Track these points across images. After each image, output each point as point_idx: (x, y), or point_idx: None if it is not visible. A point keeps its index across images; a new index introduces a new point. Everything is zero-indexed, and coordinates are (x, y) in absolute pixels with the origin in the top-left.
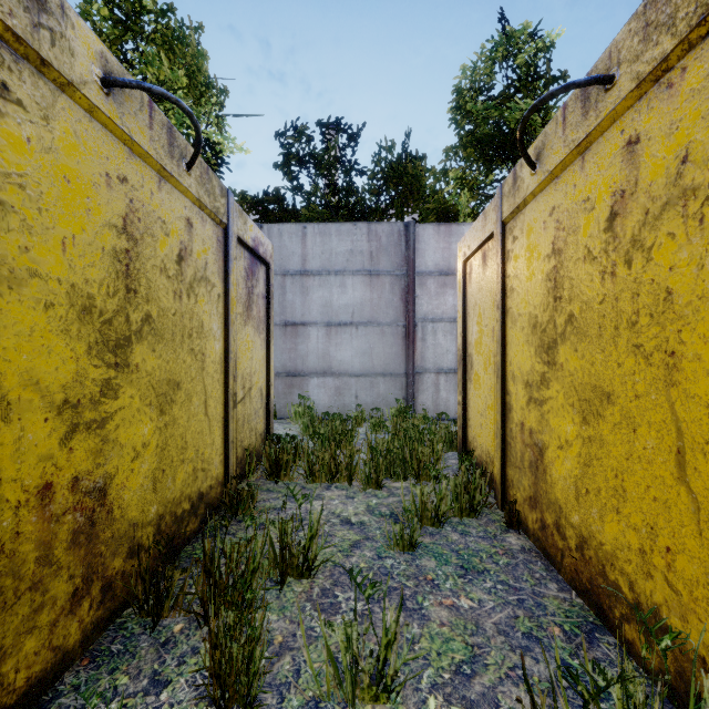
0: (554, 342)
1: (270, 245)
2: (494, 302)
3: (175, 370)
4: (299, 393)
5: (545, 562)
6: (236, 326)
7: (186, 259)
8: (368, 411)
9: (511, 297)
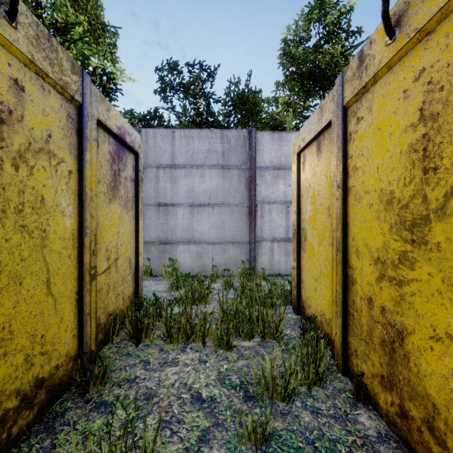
0: (423, 219)
1: (139, 137)
2: (332, 183)
3: None
4: (169, 257)
5: None
6: (96, 203)
7: (11, 124)
8: (221, 270)
9: (354, 176)
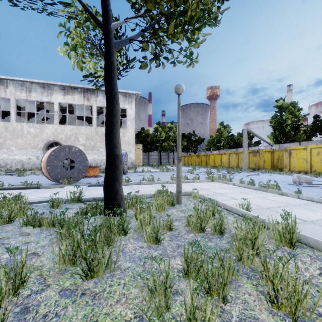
0: None
1: None
2: None
3: (281, 161)
4: None
5: None
6: None
7: (282, 155)
8: None
9: None
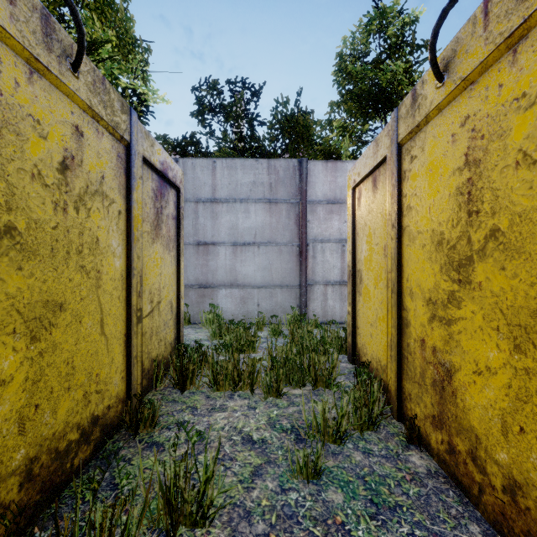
0: (468, 260)
1: (180, 171)
2: (388, 222)
3: (56, 290)
4: (210, 302)
5: (456, 490)
6: (141, 243)
7: (74, 169)
8: (268, 317)
9: (408, 215)
